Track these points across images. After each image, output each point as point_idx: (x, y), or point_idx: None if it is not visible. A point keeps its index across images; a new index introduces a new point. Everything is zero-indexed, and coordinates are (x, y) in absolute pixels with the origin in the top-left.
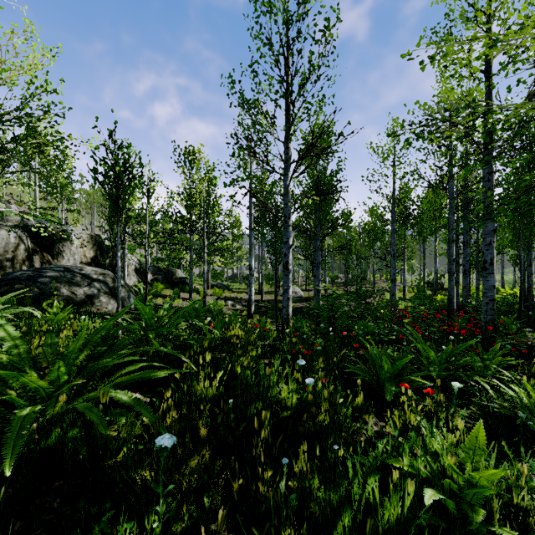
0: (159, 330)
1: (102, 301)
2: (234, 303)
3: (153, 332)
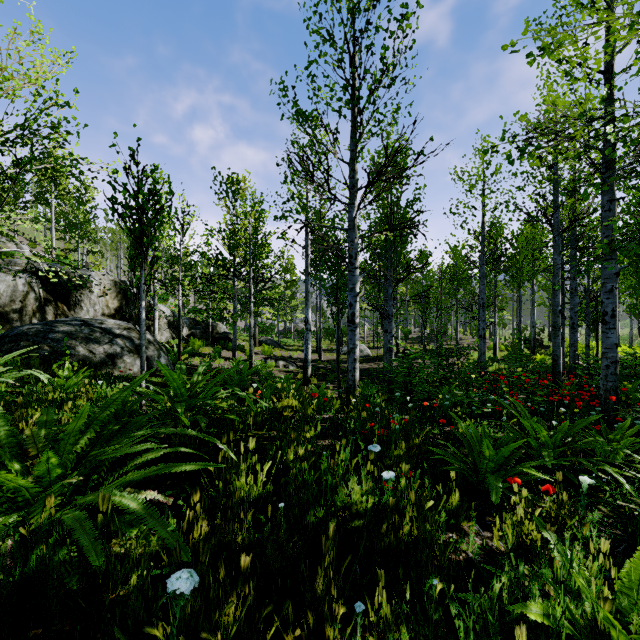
0: (191, 401)
1: (126, 361)
2: (287, 363)
3: (182, 404)
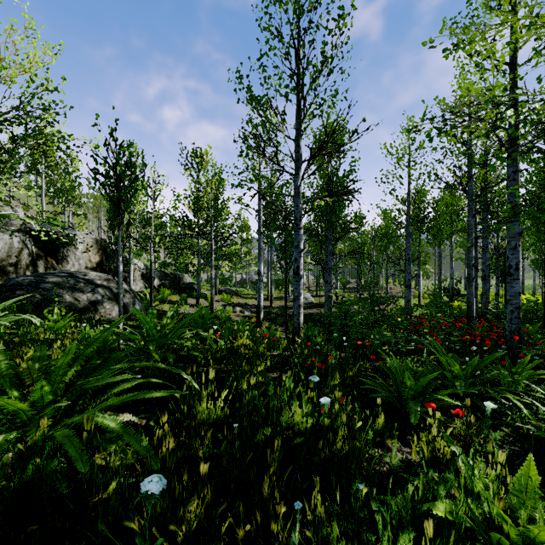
0: (161, 340)
1: (106, 307)
2: (242, 309)
3: (154, 343)
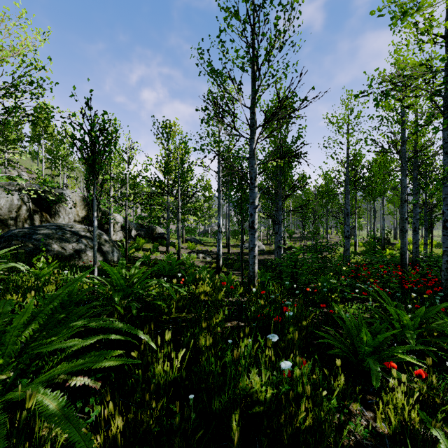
0: (128, 290)
1: (88, 255)
2: (205, 255)
3: (119, 294)
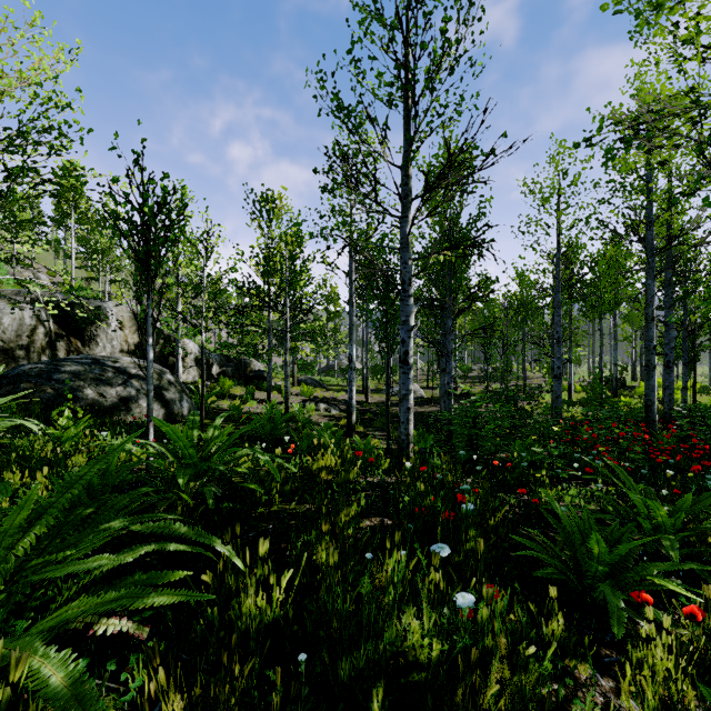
0: (201, 465)
1: (142, 406)
2: (328, 406)
3: (186, 472)
